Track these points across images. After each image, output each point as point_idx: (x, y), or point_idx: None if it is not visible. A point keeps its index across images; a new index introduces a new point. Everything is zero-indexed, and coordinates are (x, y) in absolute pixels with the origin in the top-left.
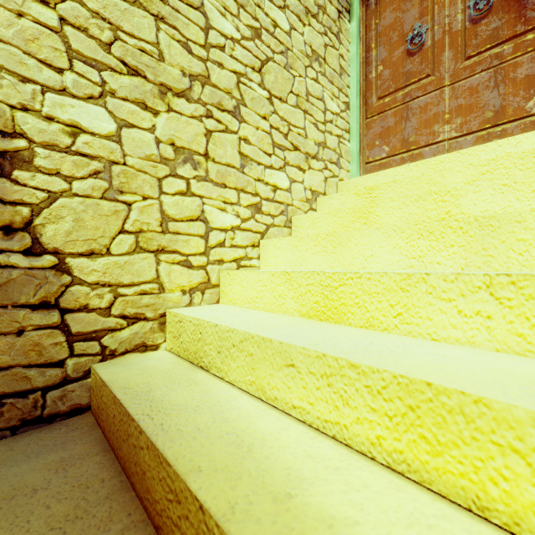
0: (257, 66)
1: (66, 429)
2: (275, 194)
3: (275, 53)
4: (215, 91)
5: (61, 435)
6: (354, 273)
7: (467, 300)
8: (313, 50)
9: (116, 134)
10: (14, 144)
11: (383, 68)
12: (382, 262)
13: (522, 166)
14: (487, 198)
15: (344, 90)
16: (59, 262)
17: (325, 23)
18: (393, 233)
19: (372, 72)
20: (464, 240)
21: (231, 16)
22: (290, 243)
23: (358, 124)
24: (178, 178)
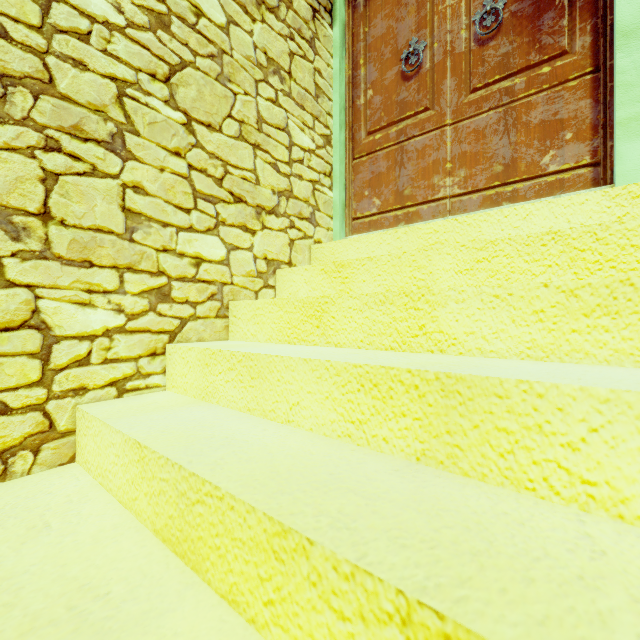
0: (163, 72)
1: None
2: (199, 269)
3: (199, 55)
4: (66, 106)
5: None
6: (215, 488)
7: (370, 633)
8: (269, 58)
9: None
10: None
11: (373, 94)
12: (311, 417)
13: (527, 256)
14: (474, 313)
15: (323, 119)
16: None
17: (291, 23)
18: (325, 373)
19: (360, 97)
20: (420, 409)
21: None
22: (200, 358)
23: (342, 166)
24: None
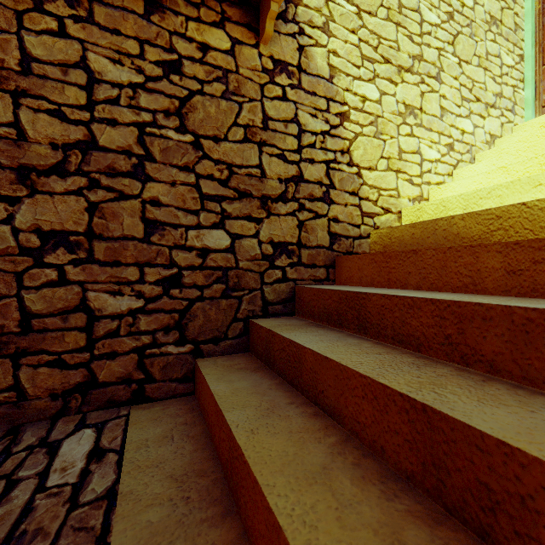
0: (451, 40)
1: None
2: (462, 137)
3: (462, 27)
4: (425, 65)
5: None
6: None
7: None
8: (491, 16)
9: (379, 99)
10: (344, 109)
11: None
12: None
13: None
14: None
15: (518, 44)
16: (358, 171)
17: None
18: None
19: None
20: None
21: (434, 9)
22: (487, 164)
23: (533, 73)
24: (406, 125)
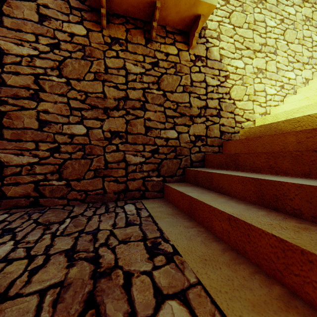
0: (282, 33)
1: None
2: (289, 81)
3: (289, 25)
4: (268, 47)
5: None
6: None
7: None
8: (306, 17)
9: (244, 67)
10: (226, 73)
11: None
12: None
13: None
14: None
15: None
16: (233, 102)
17: (312, 2)
18: None
19: None
20: None
21: (273, 19)
22: (301, 95)
23: None
24: (258, 78)
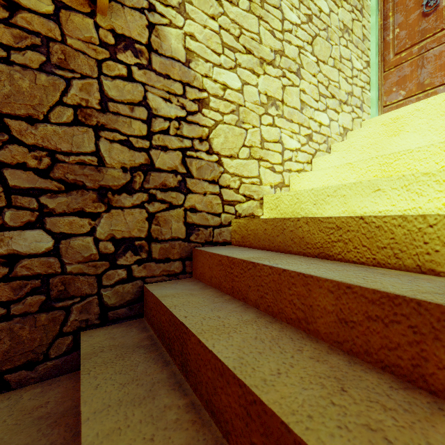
0: (310, 41)
1: (227, 247)
2: (320, 128)
3: (320, 30)
4: (287, 60)
5: (228, 247)
6: (407, 150)
7: None
8: (344, 25)
9: (241, 89)
10: (202, 95)
11: (399, 31)
12: None
13: None
14: None
15: (366, 52)
16: (218, 159)
17: (352, 4)
18: (428, 133)
19: (389, 35)
20: None
21: (295, 9)
22: (338, 156)
23: (376, 77)
24: (268, 115)
